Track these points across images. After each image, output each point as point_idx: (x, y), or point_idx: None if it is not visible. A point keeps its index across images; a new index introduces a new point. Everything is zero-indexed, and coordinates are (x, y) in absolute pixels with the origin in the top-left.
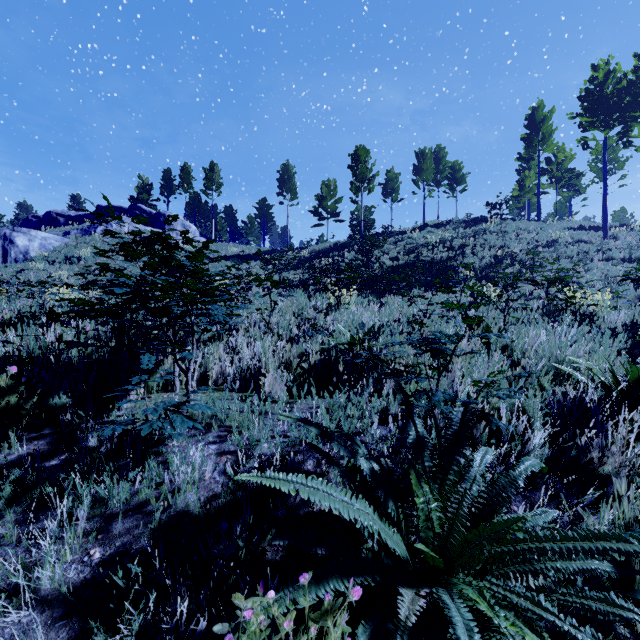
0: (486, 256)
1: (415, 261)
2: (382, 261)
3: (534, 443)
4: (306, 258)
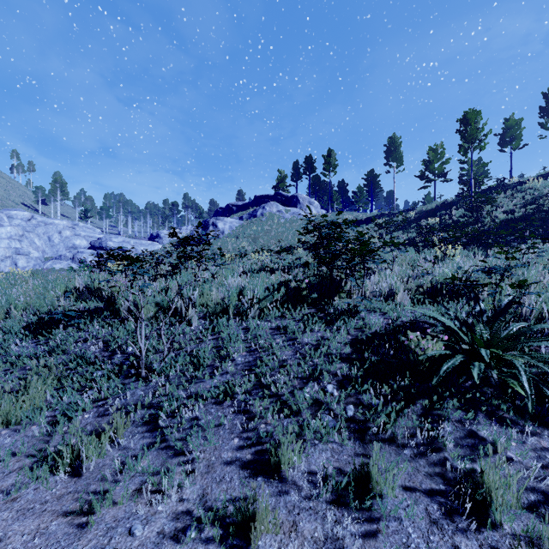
0: None
1: (535, 212)
2: (494, 215)
3: None
4: (413, 219)
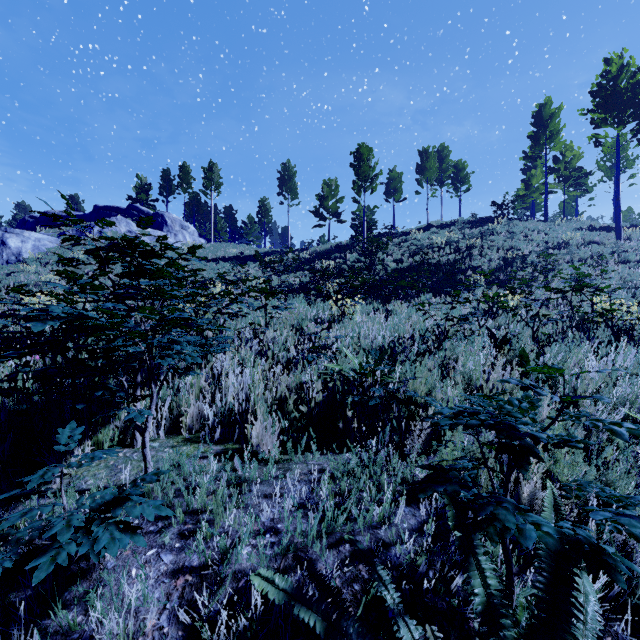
0: (495, 258)
1: (420, 263)
2: (386, 263)
3: None
4: (307, 260)
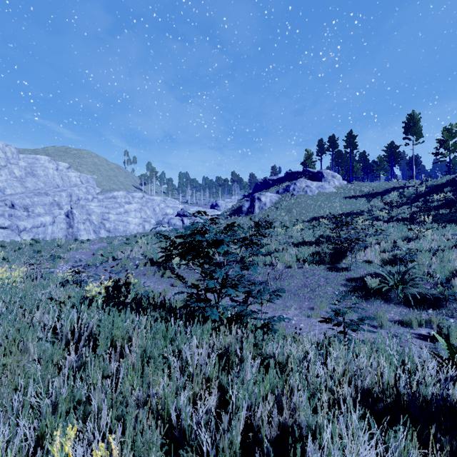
0: None
1: None
2: None
3: (437, 277)
4: (423, 192)
